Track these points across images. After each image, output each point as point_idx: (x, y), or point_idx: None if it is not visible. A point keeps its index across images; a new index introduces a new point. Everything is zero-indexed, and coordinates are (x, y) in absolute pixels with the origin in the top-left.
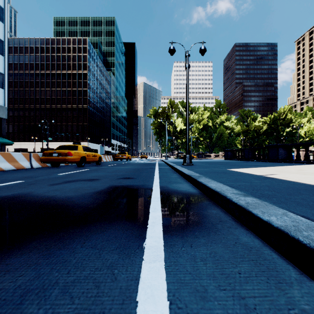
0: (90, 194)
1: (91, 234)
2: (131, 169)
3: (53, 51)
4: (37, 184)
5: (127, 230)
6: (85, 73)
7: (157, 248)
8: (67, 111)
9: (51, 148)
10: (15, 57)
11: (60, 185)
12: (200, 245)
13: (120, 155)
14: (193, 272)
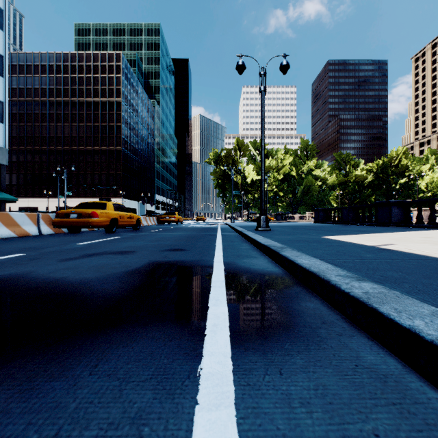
0: (118, 275)
1: (111, 348)
2: (183, 236)
3: (74, 70)
4: (41, 259)
5: (171, 340)
6: (118, 101)
7: (221, 376)
8: (93, 155)
9: (71, 207)
10: (21, 79)
11: (76, 260)
12: (296, 371)
13: (168, 216)
14: (289, 431)
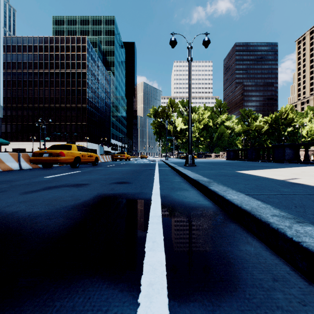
0: (65, 209)
1: None
2: (129, 170)
3: (52, 49)
4: (8, 191)
5: None
6: (84, 72)
7: None
8: (66, 111)
9: None
10: (14, 55)
11: (36, 193)
12: None
13: (119, 155)
14: None
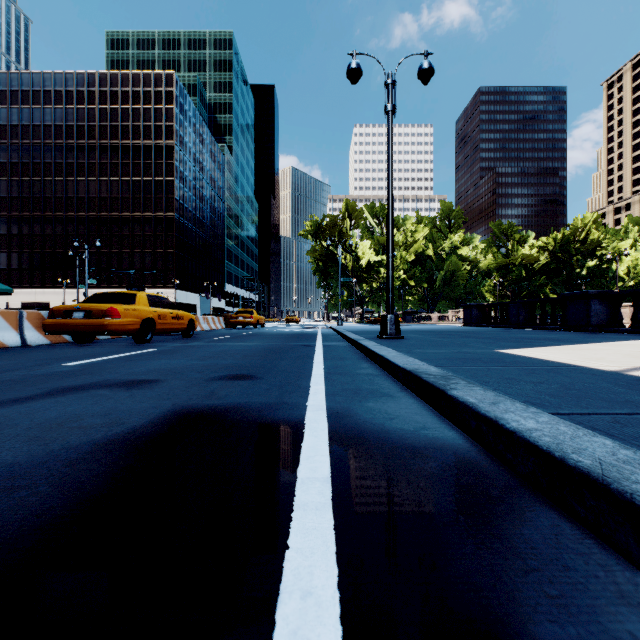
0: (71, 455)
1: None
2: (259, 348)
3: (104, 99)
4: None
5: None
6: (169, 145)
7: None
8: (132, 225)
9: None
10: (25, 111)
11: (22, 405)
12: None
13: (241, 316)
14: None
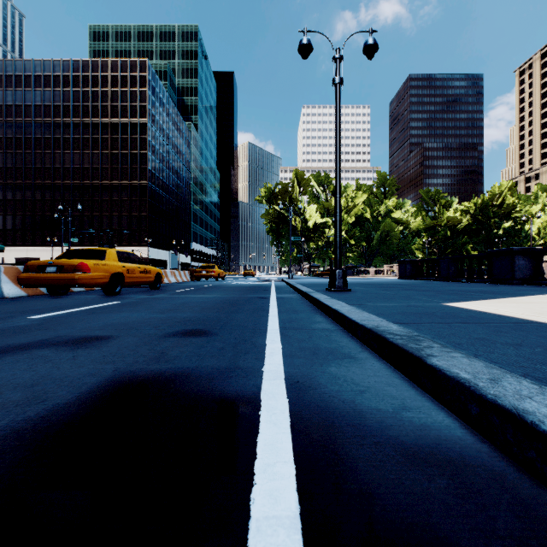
0: None
1: None
2: (217, 300)
3: (86, 83)
4: None
5: None
6: (143, 123)
7: None
8: (111, 191)
9: None
10: (18, 93)
11: None
12: None
13: (204, 270)
14: None
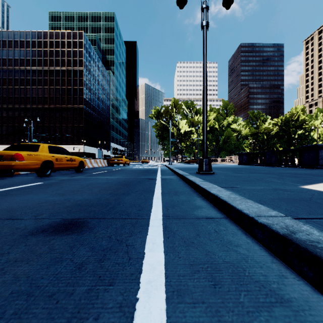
0: None
1: None
2: (117, 181)
3: (46, 45)
4: None
5: None
6: (80, 70)
7: None
8: (61, 111)
9: None
10: (4, 51)
11: None
12: None
13: (116, 159)
14: None
